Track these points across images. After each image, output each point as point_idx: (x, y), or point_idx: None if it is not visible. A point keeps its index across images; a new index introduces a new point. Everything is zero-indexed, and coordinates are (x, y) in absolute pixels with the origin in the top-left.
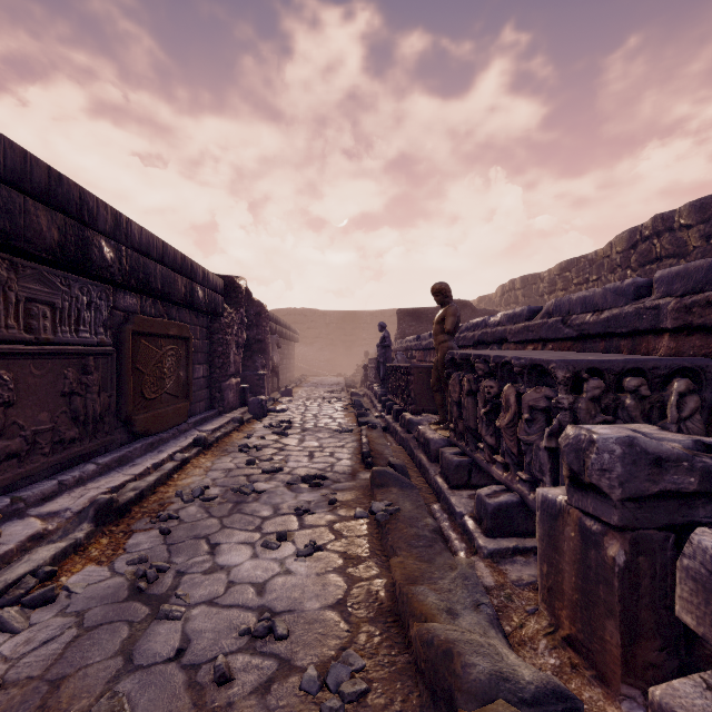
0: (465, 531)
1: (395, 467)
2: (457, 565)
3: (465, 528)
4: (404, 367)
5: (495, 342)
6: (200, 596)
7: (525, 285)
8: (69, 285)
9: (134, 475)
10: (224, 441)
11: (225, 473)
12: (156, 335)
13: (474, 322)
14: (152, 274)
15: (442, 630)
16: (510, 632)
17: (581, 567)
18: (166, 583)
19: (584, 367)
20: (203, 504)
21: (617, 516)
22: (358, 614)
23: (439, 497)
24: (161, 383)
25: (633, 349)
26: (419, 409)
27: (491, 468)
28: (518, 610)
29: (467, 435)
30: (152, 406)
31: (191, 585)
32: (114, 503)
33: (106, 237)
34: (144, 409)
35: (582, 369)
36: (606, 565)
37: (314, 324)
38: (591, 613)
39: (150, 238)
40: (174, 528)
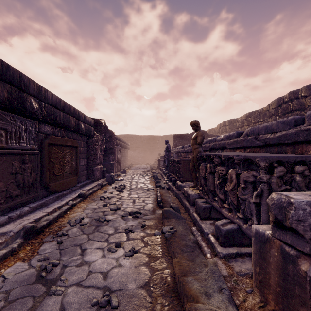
0: (210, 242)
1: (173, 208)
2: (208, 264)
3: (209, 241)
4: (177, 160)
5: (220, 148)
6: (73, 280)
7: (230, 123)
8: (15, 120)
9: (47, 212)
10: (93, 194)
11: (92, 210)
12: (60, 145)
13: (209, 139)
14: (58, 116)
15: (203, 309)
16: (238, 304)
17: (282, 273)
18: (56, 272)
19: (275, 160)
20: (80, 227)
21: (309, 248)
22: (156, 291)
23: (195, 224)
24: (63, 167)
25: (294, 151)
26: (184, 180)
27: (221, 210)
28: (242, 290)
29: (209, 193)
30: (59, 178)
31: (69, 273)
32: (34, 228)
33: (34, 97)
34: (54, 180)
35: (273, 161)
36: (300, 275)
37: (136, 141)
38: (289, 301)
39: (57, 99)
40: (64, 240)
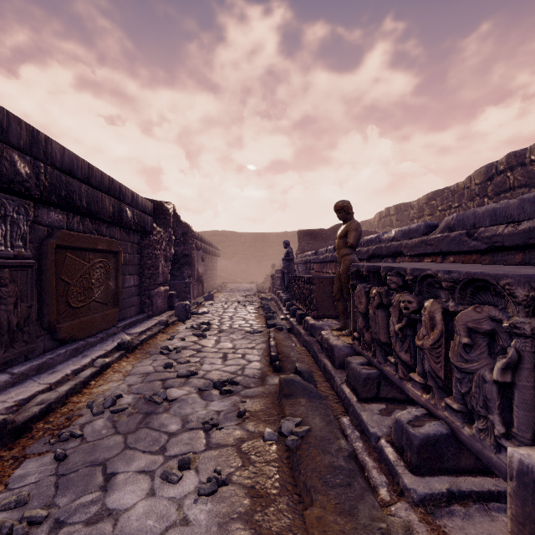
0: (383, 459)
1: (302, 374)
2: (392, 533)
3: (383, 456)
4: (306, 278)
5: (389, 255)
6: None
7: (398, 211)
8: None
9: (49, 384)
10: (148, 343)
11: (142, 378)
12: (83, 249)
13: (368, 238)
14: (77, 192)
15: None
16: None
17: None
18: None
19: None
20: (111, 416)
21: None
22: None
23: (348, 409)
24: (89, 292)
25: None
26: (321, 315)
27: (405, 386)
28: None
29: (375, 347)
30: (80, 314)
31: None
32: (8, 424)
33: (20, 152)
34: (70, 317)
35: None
36: None
37: (232, 243)
38: None
39: (74, 159)
40: (72, 451)
